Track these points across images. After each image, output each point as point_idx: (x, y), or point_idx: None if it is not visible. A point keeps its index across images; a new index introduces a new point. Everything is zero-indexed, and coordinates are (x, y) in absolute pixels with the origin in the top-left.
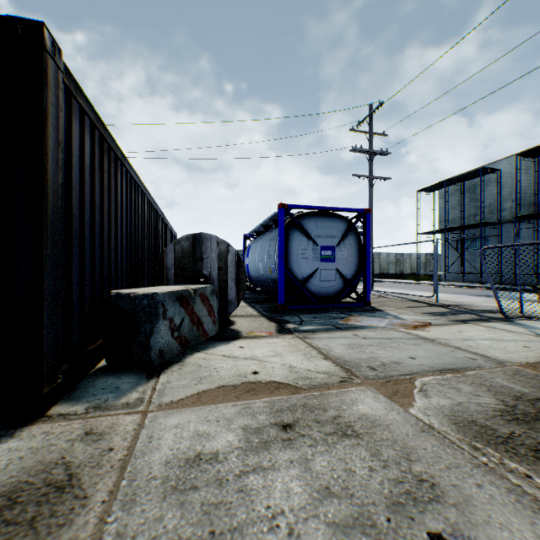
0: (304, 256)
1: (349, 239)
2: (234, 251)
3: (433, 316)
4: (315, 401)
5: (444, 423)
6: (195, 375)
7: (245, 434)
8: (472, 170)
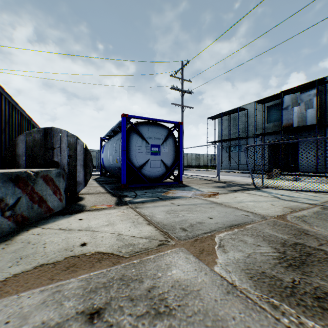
0: (139, 151)
1: (169, 140)
2: (83, 143)
3: (218, 188)
4: (133, 270)
5: (243, 279)
6: (16, 255)
7: None
8: (234, 108)
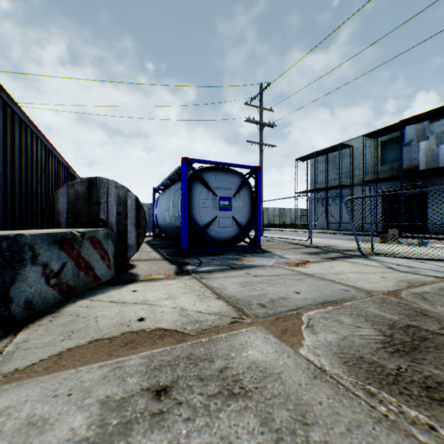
0: (204, 205)
1: (244, 191)
2: (134, 197)
3: (310, 255)
4: (201, 349)
5: (335, 363)
6: (66, 329)
7: (102, 413)
8: (333, 145)
